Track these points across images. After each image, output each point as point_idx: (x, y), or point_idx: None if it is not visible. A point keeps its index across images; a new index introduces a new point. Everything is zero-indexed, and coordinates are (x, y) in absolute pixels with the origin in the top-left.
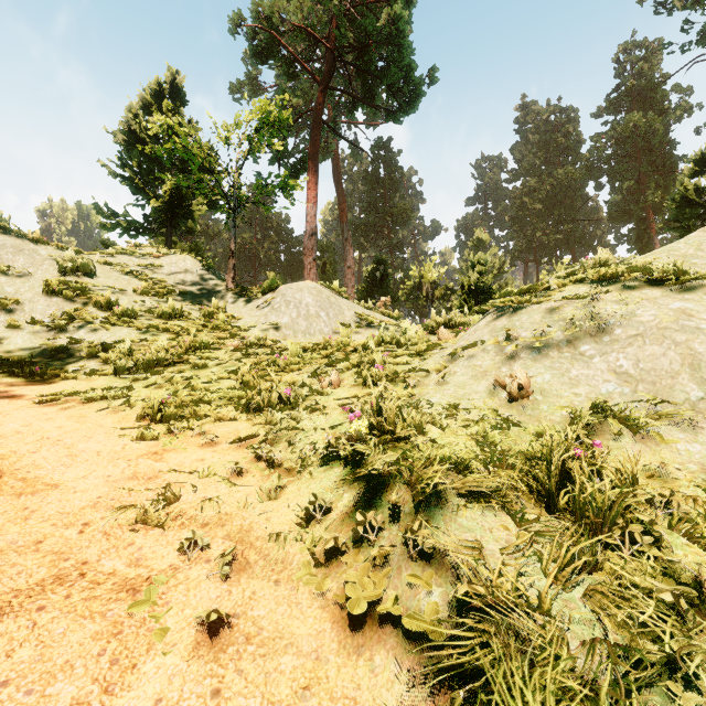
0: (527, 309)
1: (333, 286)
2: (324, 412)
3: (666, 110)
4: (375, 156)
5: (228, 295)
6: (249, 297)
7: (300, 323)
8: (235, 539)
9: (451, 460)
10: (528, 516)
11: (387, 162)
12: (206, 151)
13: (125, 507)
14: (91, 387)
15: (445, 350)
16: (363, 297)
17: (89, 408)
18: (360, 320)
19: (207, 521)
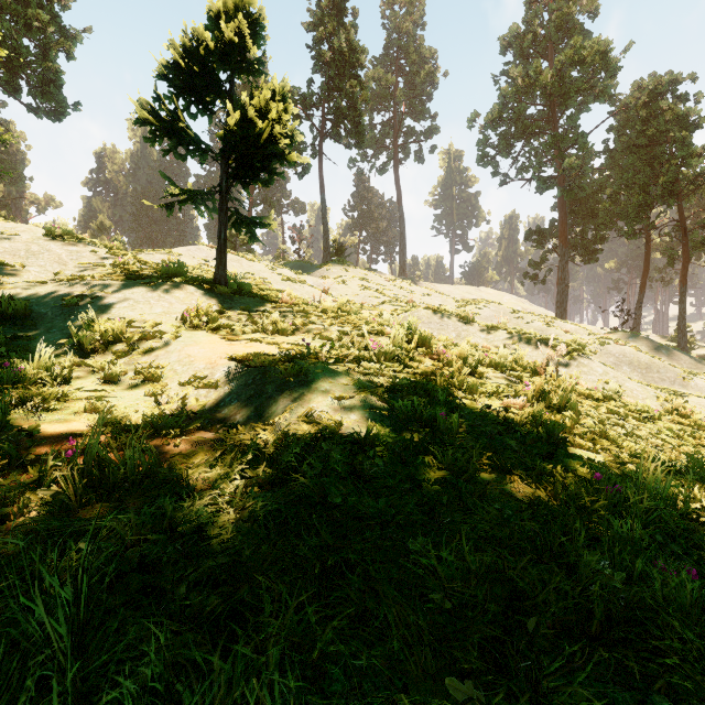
0: (142, 254)
1: None
2: None
3: None
4: None
5: None
6: None
7: None
8: None
9: None
10: None
11: None
12: None
13: None
14: None
15: None
16: None
17: None
18: None
19: None
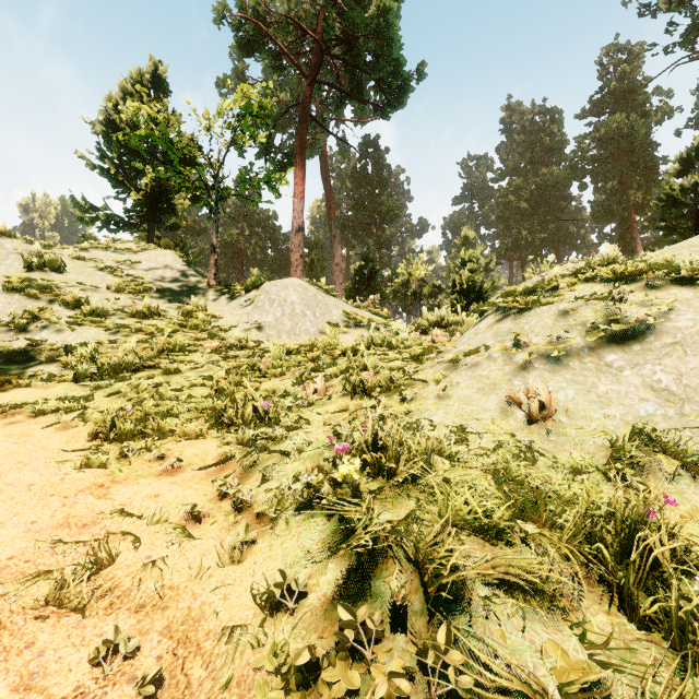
0: (536, 311)
1: (320, 283)
2: (307, 429)
3: (648, 113)
4: (363, 153)
5: (210, 292)
6: (232, 294)
7: (285, 323)
8: (177, 636)
9: (471, 518)
10: (594, 620)
11: (375, 160)
12: (186, 141)
13: (38, 577)
14: (42, 397)
15: (442, 355)
16: (351, 294)
17: (36, 424)
18: (348, 319)
19: (145, 600)
